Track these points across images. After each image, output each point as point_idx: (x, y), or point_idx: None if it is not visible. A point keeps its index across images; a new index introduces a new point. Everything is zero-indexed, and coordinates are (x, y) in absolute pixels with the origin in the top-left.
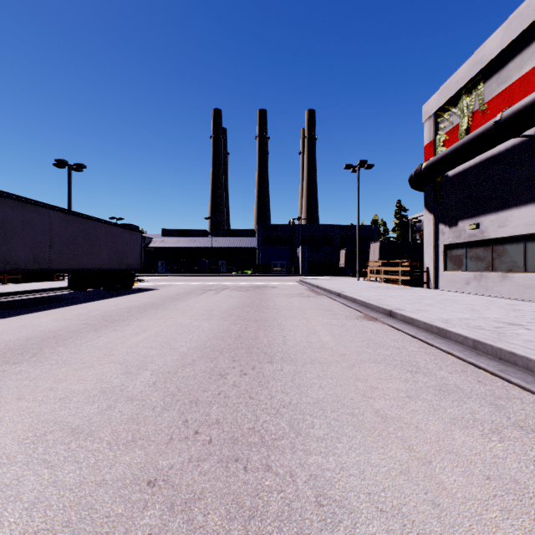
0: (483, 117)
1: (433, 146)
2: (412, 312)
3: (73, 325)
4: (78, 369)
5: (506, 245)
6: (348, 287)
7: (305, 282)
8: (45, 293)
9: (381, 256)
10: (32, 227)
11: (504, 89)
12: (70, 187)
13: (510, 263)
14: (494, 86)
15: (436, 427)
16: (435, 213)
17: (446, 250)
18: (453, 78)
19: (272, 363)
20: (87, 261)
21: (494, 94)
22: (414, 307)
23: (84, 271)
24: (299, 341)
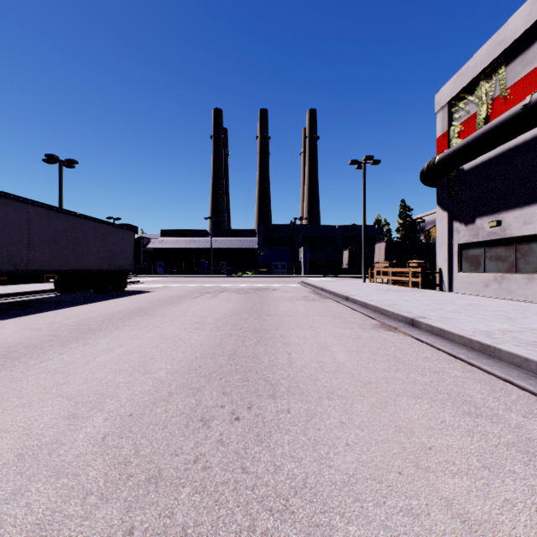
0: (505, 103)
1: (447, 138)
2: (440, 321)
3: (37, 337)
4: (8, 408)
5: (532, 243)
6: (355, 290)
7: (308, 284)
8: (28, 296)
9: (387, 256)
10: (6, 224)
11: (530, 71)
12: (61, 184)
13: None
14: (518, 69)
15: None
16: (448, 210)
17: (462, 250)
18: (470, 63)
19: (275, 397)
20: (72, 261)
21: (518, 78)
22: (438, 314)
23: (69, 272)
24: (309, 361)
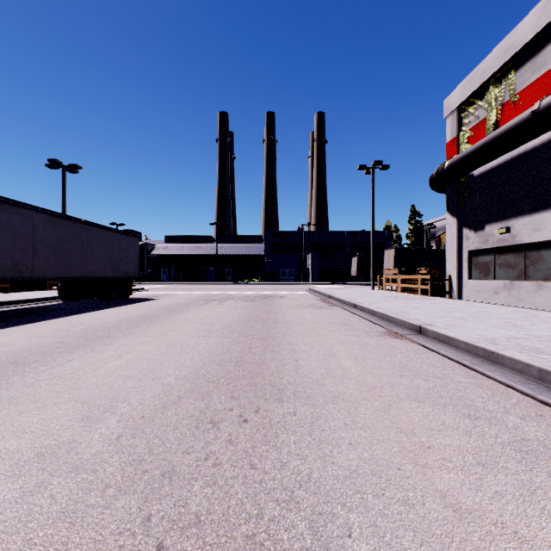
0: (515, 109)
1: (456, 143)
2: (446, 328)
3: (45, 344)
4: (24, 411)
5: (541, 250)
6: (363, 297)
7: (316, 292)
8: (32, 304)
9: (396, 263)
10: (11, 231)
11: (540, 76)
12: (64, 190)
13: (546, 271)
14: (528, 74)
15: (548, 534)
16: (458, 216)
17: (471, 256)
18: (479, 67)
19: (281, 401)
20: (77, 268)
21: (528, 83)
22: (445, 321)
23: (74, 279)
24: (315, 367)
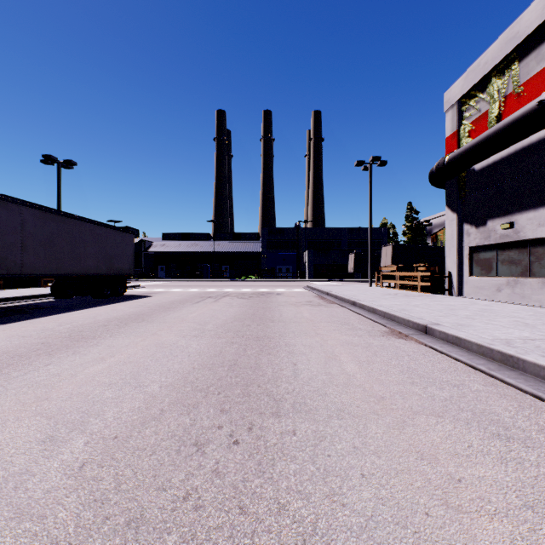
0: (518, 101)
1: (457, 137)
2: (455, 328)
3: (25, 345)
4: None
5: None
6: (362, 295)
7: (313, 289)
8: (23, 301)
9: (394, 260)
10: None
11: None
12: (59, 186)
13: None
14: (532, 64)
15: None
16: (458, 212)
17: (472, 253)
18: (481, 59)
19: (279, 416)
20: (69, 265)
21: (532, 74)
22: (451, 320)
23: (66, 276)
24: (316, 372)
